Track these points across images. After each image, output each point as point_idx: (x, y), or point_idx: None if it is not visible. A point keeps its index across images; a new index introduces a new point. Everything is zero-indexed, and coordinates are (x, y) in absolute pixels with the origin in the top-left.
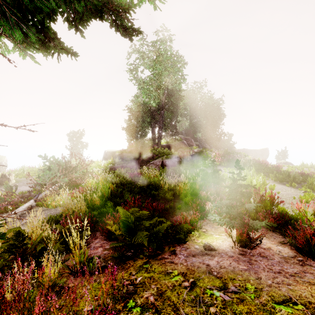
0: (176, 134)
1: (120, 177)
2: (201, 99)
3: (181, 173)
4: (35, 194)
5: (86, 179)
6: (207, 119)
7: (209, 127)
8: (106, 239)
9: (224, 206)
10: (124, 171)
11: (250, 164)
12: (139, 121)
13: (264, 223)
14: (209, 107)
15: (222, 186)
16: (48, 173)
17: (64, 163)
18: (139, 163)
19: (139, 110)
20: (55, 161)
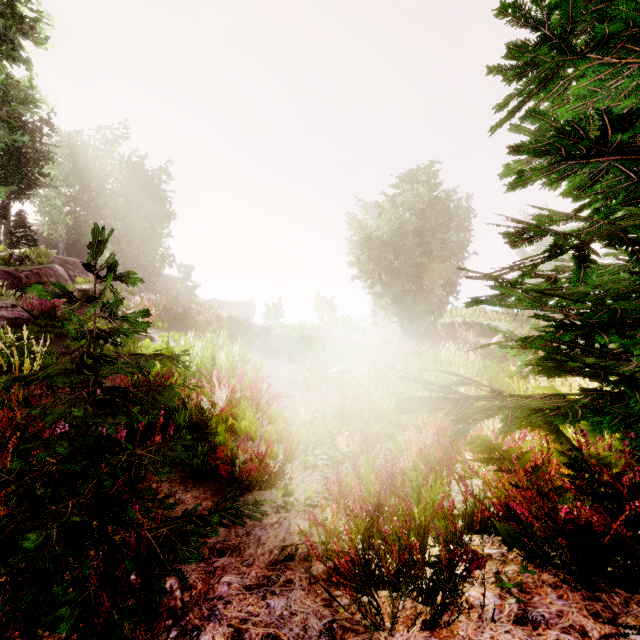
0: (26, 242)
1: None
2: (115, 170)
3: (2, 354)
4: None
5: None
6: (131, 221)
7: (137, 242)
8: None
9: (7, 497)
10: None
11: (222, 325)
12: None
13: (218, 518)
14: (135, 193)
15: (21, 376)
16: None
17: None
18: None
19: None
20: None
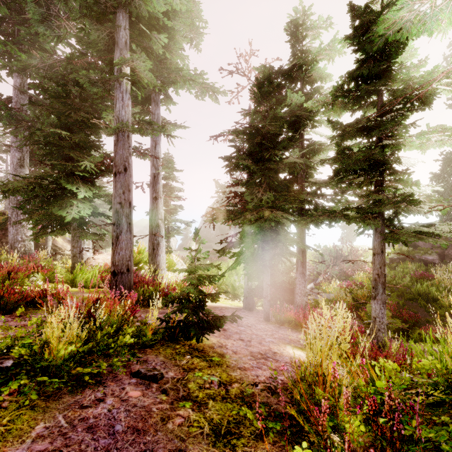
0: None
1: (396, 276)
2: None
3: None
4: (312, 278)
5: (357, 272)
6: None
7: None
8: (361, 323)
9: None
10: (412, 267)
11: None
12: (449, 187)
13: None
14: None
15: None
16: (323, 265)
17: (335, 252)
18: (449, 255)
19: (450, 169)
20: (327, 250)
